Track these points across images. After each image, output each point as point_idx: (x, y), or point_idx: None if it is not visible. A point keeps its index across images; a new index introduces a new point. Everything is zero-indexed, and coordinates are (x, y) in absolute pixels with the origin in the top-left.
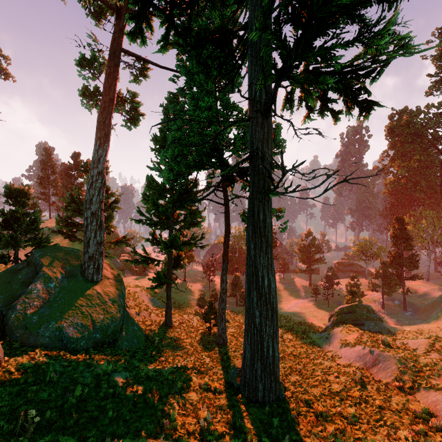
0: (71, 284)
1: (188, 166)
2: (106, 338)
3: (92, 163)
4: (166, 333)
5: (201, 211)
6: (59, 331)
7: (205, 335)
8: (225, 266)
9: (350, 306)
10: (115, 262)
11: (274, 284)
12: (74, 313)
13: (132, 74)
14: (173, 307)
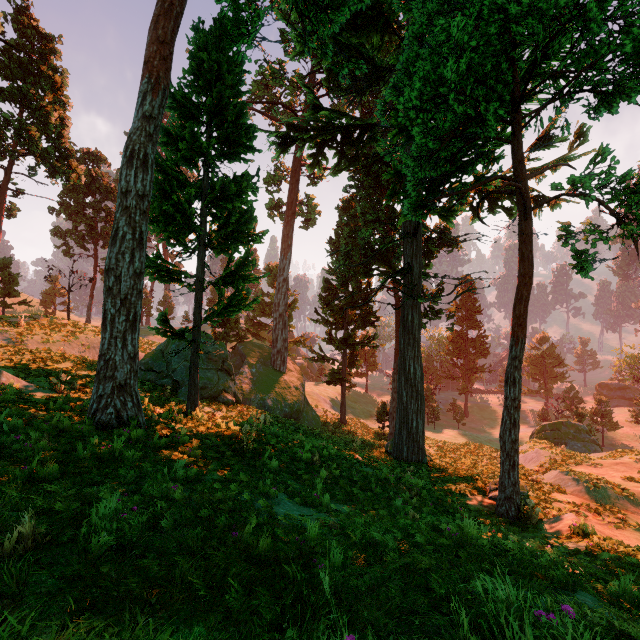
0: (266, 371)
1: (359, 270)
2: (292, 413)
3: (279, 272)
4: (340, 426)
5: (375, 311)
6: (262, 400)
7: (378, 435)
8: (396, 366)
9: (554, 423)
10: None
11: (420, 372)
12: (270, 391)
13: (310, 179)
14: (350, 414)
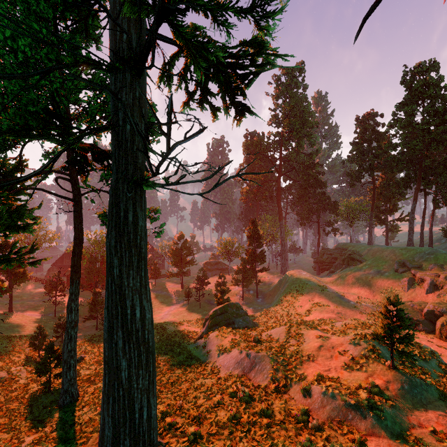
0: None
1: None
2: None
3: None
4: None
5: (32, 209)
6: None
7: (39, 396)
8: (75, 289)
9: (223, 307)
10: None
11: (150, 312)
12: None
13: None
14: None
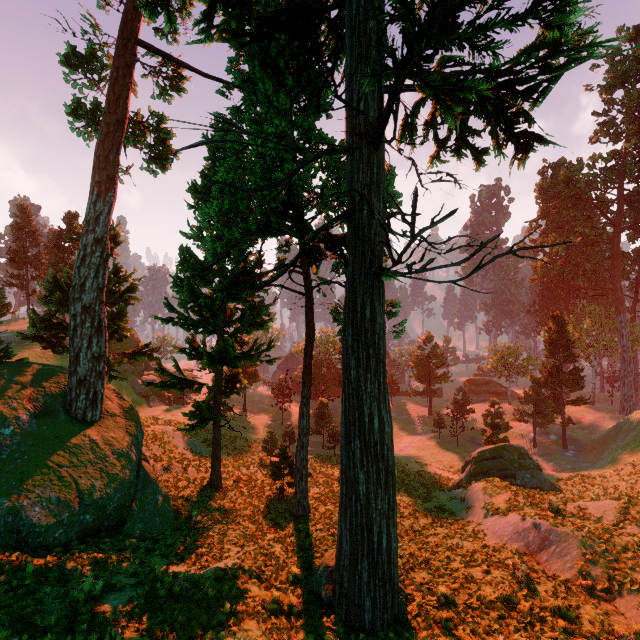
0: (44, 427)
1: (247, 231)
2: (103, 519)
3: (86, 224)
4: (211, 502)
5: (268, 305)
6: (13, 514)
7: (275, 500)
8: (306, 392)
9: (495, 448)
10: (135, 384)
11: (389, 426)
12: (45, 481)
13: (158, 86)
14: (226, 454)
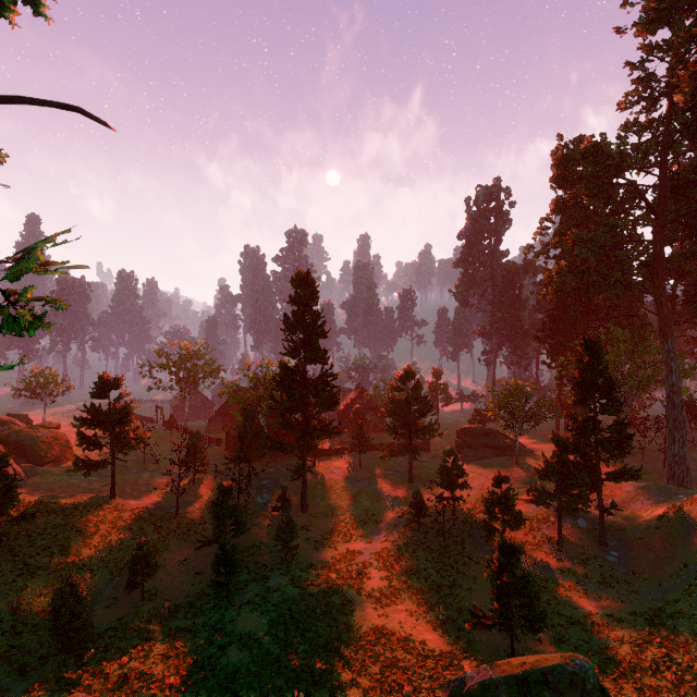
0: None
1: None
2: None
3: None
4: None
5: None
6: None
7: None
8: None
9: (521, 677)
10: None
11: None
12: None
13: None
14: None
